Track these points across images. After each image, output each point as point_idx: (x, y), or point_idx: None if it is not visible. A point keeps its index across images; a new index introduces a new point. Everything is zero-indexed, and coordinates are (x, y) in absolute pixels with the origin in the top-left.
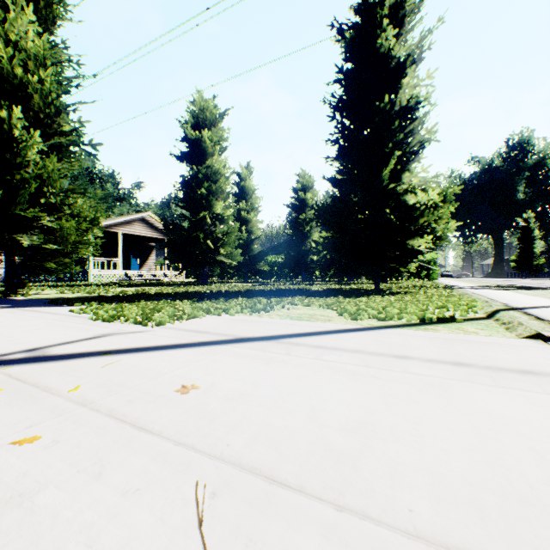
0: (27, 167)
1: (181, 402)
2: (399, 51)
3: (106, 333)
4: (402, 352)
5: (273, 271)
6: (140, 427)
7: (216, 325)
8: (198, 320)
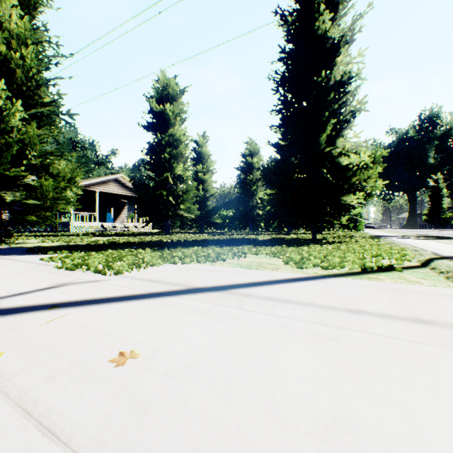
0: (12, 132)
1: (112, 380)
2: (333, 33)
3: (64, 282)
4: (355, 306)
5: (225, 224)
6: (46, 428)
7: (171, 273)
8: (155, 268)
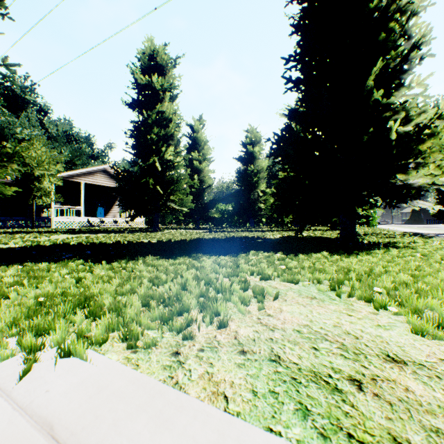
0: None
1: None
2: None
3: None
4: None
5: (224, 219)
6: None
7: None
8: None
